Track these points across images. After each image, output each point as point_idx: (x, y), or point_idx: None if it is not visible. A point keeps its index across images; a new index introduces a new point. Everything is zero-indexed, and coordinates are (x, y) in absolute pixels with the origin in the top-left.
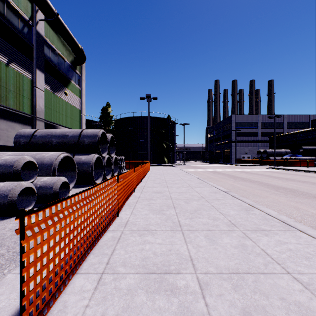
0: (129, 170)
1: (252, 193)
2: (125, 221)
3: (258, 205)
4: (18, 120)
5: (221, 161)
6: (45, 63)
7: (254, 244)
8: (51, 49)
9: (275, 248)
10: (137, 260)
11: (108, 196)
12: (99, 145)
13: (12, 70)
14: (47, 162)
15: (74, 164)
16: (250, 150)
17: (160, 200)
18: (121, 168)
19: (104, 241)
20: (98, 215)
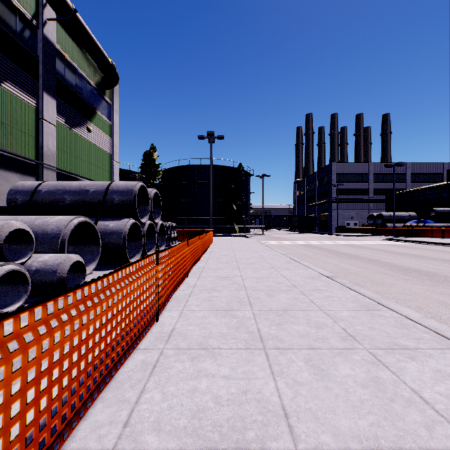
0: (179, 244)
1: (368, 278)
2: (169, 331)
3: (386, 299)
4: (15, 168)
5: (316, 229)
6: (57, 85)
7: (396, 377)
8: (66, 64)
9: (435, 386)
10: (182, 416)
11: (138, 289)
12: (136, 205)
13: (5, 93)
14: (52, 231)
15: (96, 234)
16: (357, 213)
17: (228, 291)
18: (170, 239)
19: (128, 371)
20: (116, 325)
